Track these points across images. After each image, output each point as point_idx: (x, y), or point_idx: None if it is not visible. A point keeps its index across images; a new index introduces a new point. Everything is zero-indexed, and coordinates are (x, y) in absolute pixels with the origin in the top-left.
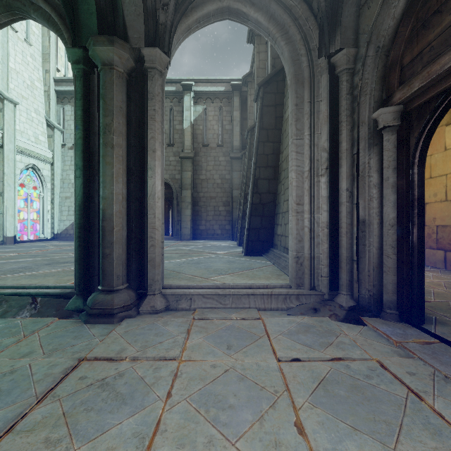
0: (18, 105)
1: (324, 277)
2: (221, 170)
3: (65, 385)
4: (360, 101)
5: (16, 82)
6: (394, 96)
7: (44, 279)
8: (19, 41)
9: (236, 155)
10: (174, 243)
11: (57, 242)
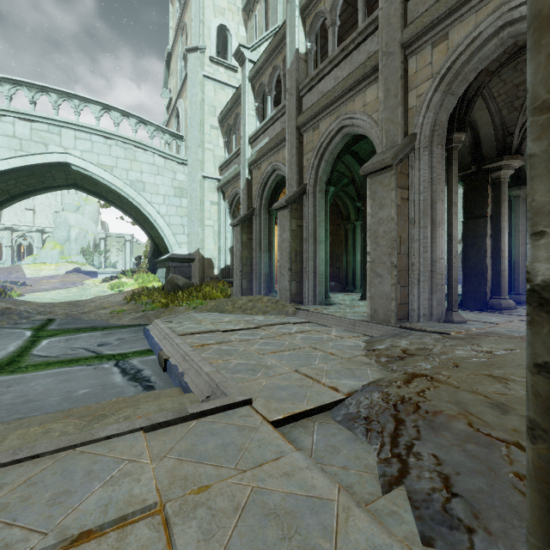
0: None
1: None
2: None
3: None
4: None
5: None
6: None
7: None
8: None
9: None
10: None
11: None
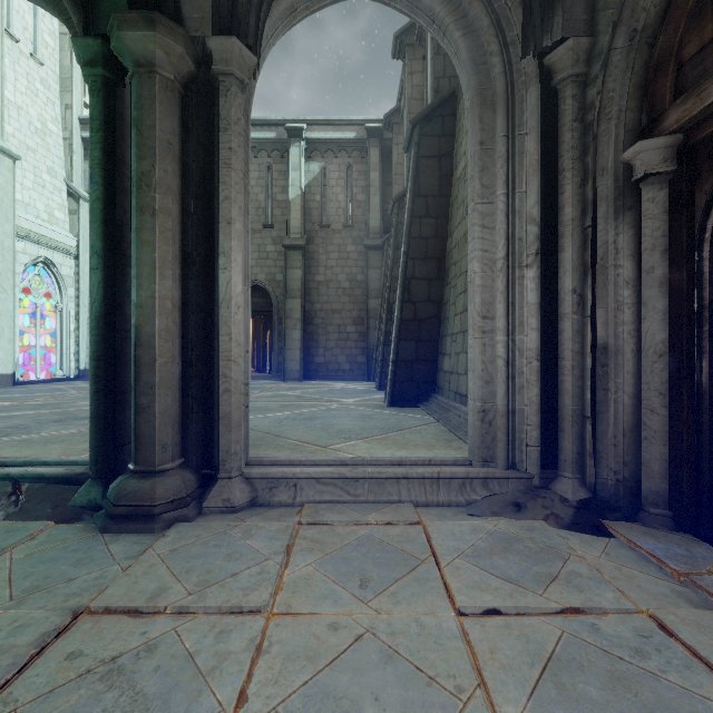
0: (20, 160)
1: (532, 446)
2: (350, 266)
3: (34, 674)
4: (598, 132)
5: (17, 123)
6: (666, 117)
7: (43, 448)
8: (22, 57)
9: (374, 242)
10: (273, 385)
11: (84, 382)
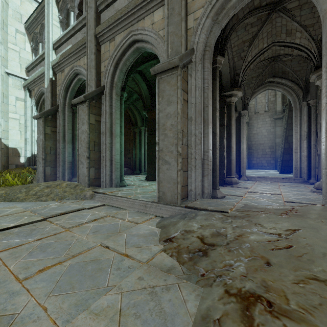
0: None
1: (305, 173)
2: (267, 126)
3: None
4: (317, 116)
5: None
6: None
7: None
8: None
9: (278, 116)
10: None
11: None
